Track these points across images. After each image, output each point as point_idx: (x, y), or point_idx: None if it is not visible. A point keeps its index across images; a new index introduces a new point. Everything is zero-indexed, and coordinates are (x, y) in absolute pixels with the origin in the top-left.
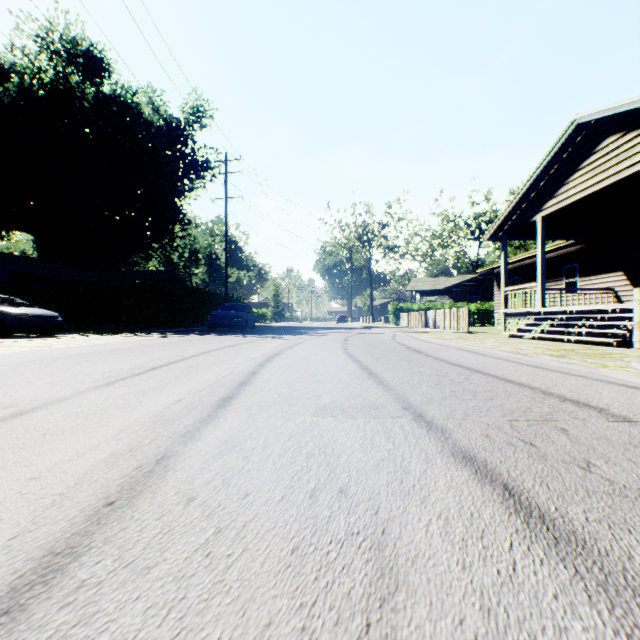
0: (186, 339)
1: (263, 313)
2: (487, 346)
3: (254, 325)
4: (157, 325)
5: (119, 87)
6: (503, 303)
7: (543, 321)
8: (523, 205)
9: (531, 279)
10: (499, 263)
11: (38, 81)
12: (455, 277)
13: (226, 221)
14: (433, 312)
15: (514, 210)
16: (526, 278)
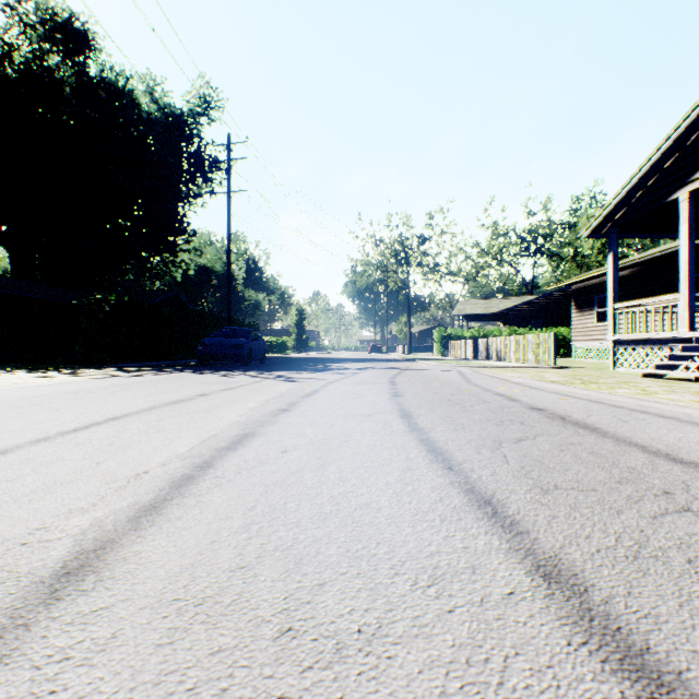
0: (131, 381)
1: (283, 341)
2: (693, 404)
3: (264, 356)
4: (129, 357)
5: (107, 68)
6: (612, 326)
7: (696, 352)
8: (651, 180)
9: (628, 296)
10: (583, 276)
11: (10, 62)
12: (510, 299)
13: (228, 222)
14: (497, 339)
15: (636, 188)
16: (620, 295)
